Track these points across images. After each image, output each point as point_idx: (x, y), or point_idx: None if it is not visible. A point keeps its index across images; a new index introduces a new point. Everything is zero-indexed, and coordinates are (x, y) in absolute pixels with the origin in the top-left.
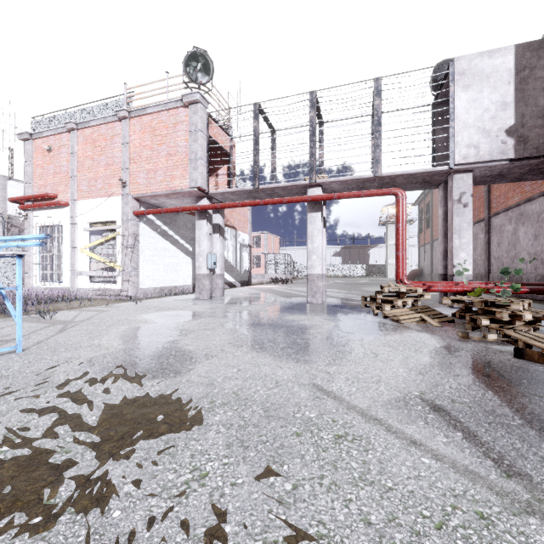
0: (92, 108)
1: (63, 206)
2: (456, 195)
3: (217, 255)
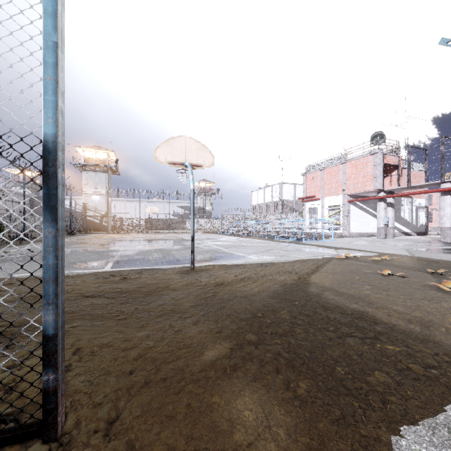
0: (329, 160)
1: (318, 200)
2: None
3: (389, 217)
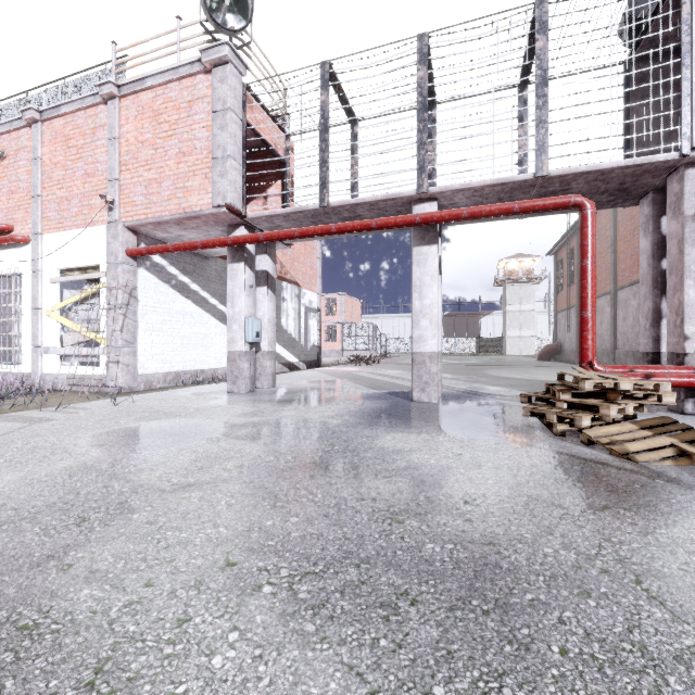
0: (64, 86)
1: (21, 245)
2: (691, 208)
3: (263, 321)
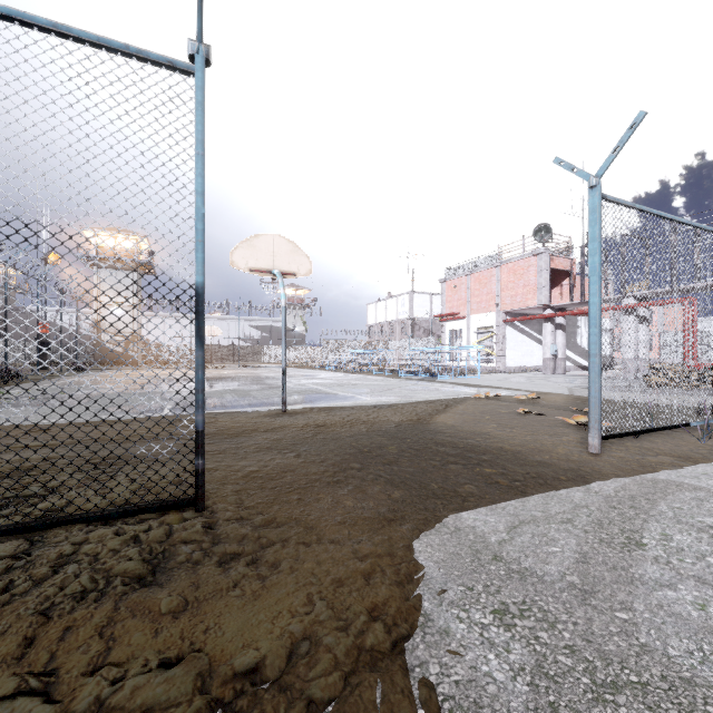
0: (478, 260)
1: (462, 319)
2: None
3: (559, 345)
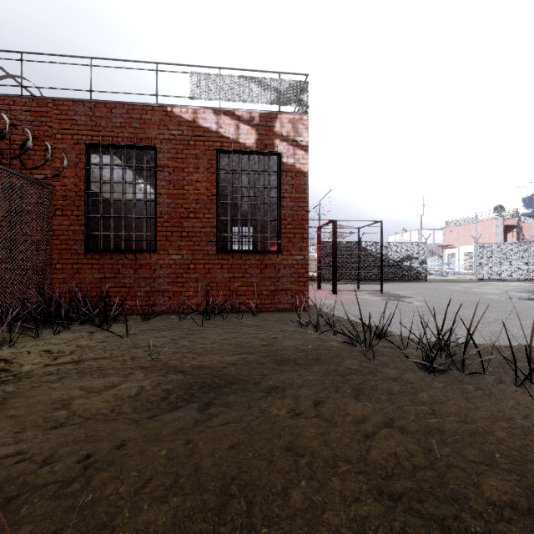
0: (464, 219)
1: (455, 248)
2: None
3: None
